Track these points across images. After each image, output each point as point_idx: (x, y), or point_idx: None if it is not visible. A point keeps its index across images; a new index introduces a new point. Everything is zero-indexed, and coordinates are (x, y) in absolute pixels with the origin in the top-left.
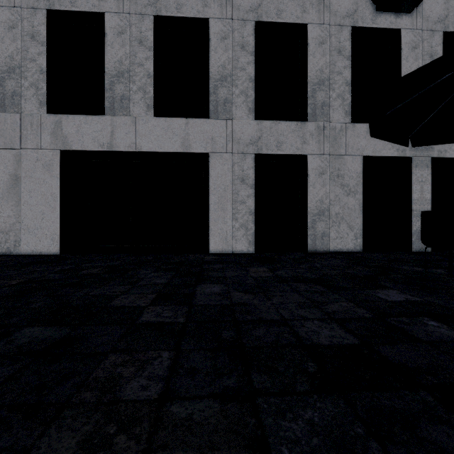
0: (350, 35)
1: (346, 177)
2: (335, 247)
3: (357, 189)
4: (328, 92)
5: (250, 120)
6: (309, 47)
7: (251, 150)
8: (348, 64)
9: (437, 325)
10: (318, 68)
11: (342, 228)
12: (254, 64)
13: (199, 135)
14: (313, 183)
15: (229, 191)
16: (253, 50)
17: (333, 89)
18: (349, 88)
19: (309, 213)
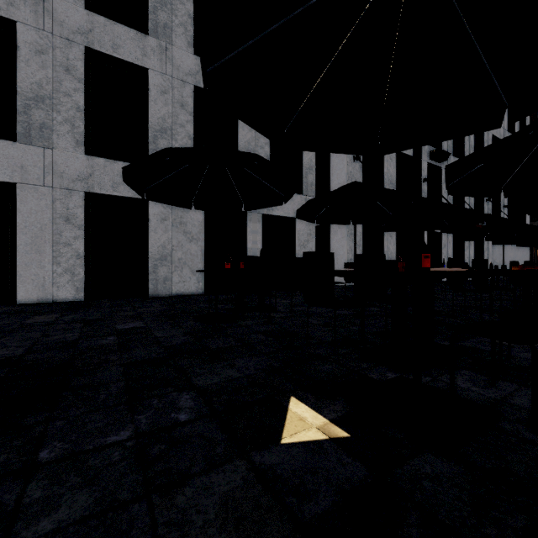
0: (192, 93)
1: (189, 225)
2: (178, 291)
3: (199, 237)
4: (170, 141)
5: (78, 154)
6: (151, 92)
7: (79, 186)
8: (191, 120)
9: (110, 339)
10: (160, 116)
11: (185, 272)
12: (83, 93)
13: (1, 159)
14: (155, 228)
15: (48, 230)
16: (82, 77)
17: (176, 140)
18: (192, 142)
19: (151, 257)
